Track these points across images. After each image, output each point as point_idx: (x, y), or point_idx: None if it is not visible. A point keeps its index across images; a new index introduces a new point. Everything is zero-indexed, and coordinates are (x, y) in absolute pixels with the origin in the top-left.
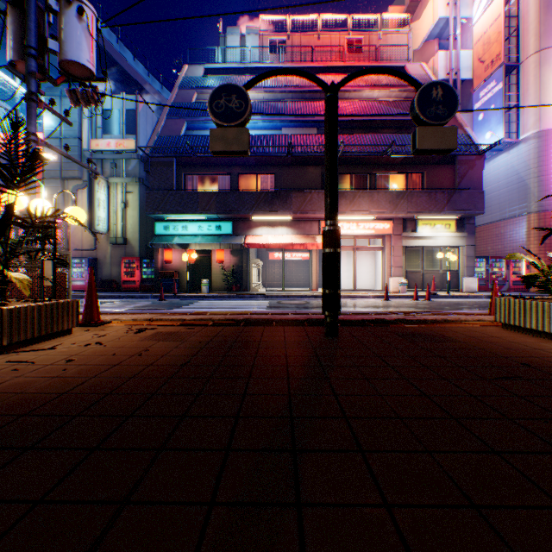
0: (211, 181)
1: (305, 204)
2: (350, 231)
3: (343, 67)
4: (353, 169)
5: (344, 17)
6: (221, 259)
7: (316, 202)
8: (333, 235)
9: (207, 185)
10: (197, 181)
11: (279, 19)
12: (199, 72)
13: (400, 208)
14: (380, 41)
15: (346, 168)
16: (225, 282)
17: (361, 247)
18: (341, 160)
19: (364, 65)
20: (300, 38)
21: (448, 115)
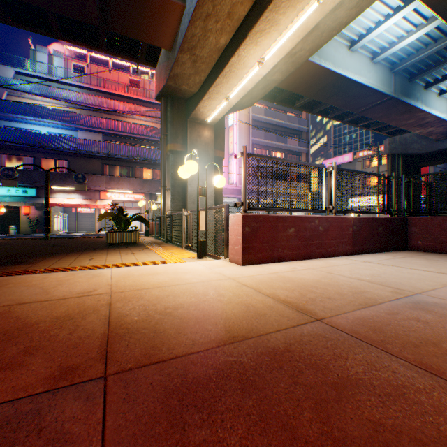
0: (20, 159)
1: (89, 182)
2: (120, 198)
3: (126, 96)
4: (123, 164)
5: (128, 65)
6: (27, 212)
7: (96, 181)
8: (47, 212)
9: (16, 162)
10: (7, 158)
11: (81, 52)
12: (11, 73)
13: (146, 188)
14: (151, 86)
15: (118, 163)
16: (32, 227)
17: (129, 207)
18: (114, 159)
19: (140, 99)
20: (98, 69)
21: (84, 182)
